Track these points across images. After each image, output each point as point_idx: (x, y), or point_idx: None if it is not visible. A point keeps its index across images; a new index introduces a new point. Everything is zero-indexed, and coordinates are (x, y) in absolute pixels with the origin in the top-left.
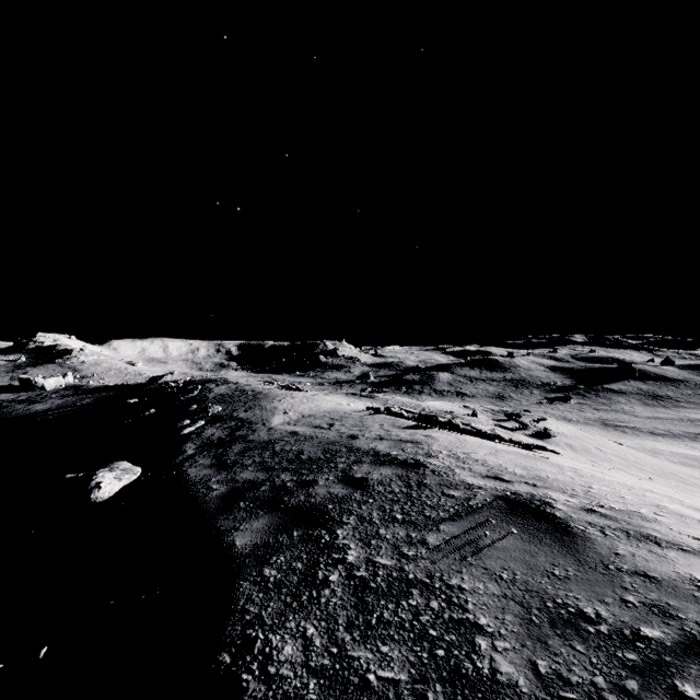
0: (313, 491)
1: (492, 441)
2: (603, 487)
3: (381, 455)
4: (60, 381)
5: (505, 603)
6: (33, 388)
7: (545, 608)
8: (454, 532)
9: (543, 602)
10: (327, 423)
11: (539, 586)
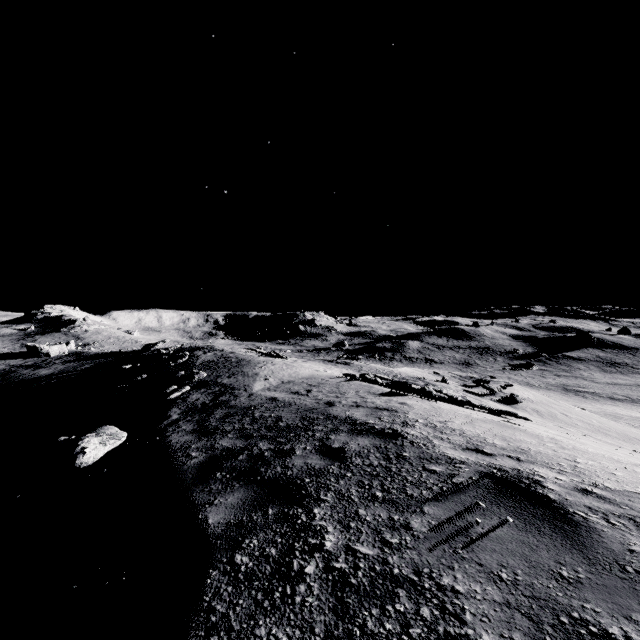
0: (290, 462)
1: (463, 407)
2: (589, 461)
3: (358, 424)
4: (63, 348)
5: (510, 614)
6: (39, 355)
7: (559, 625)
8: (440, 515)
9: (555, 615)
10: (305, 389)
11: (547, 592)
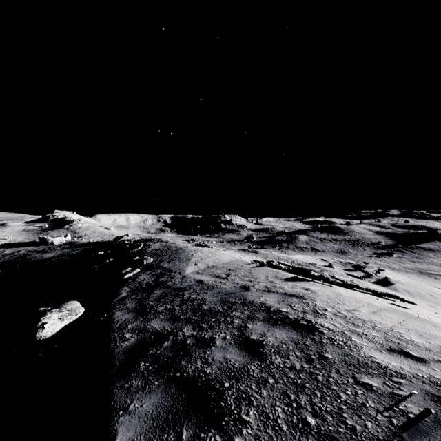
0: (210, 355)
1: (351, 289)
2: None
3: (272, 311)
4: (62, 239)
5: None
6: (47, 243)
7: None
8: None
9: None
10: (225, 273)
11: None
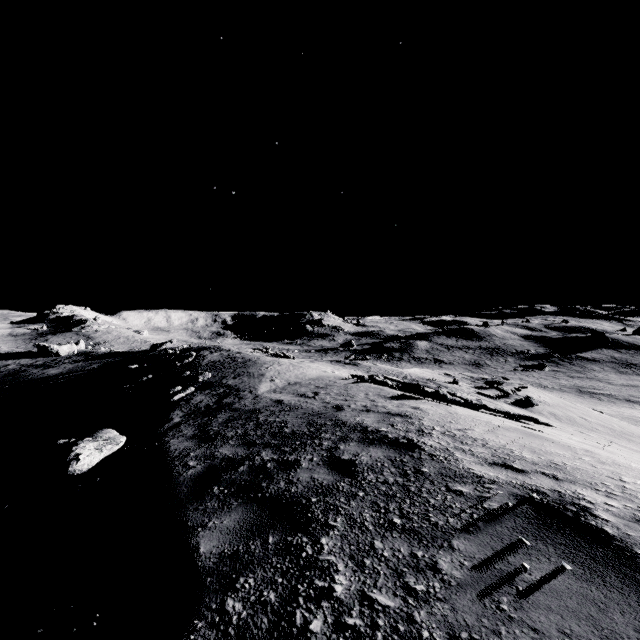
0: (294, 476)
1: (478, 410)
2: (637, 480)
3: (369, 431)
4: (73, 347)
5: None
6: (49, 354)
7: None
8: (473, 552)
9: None
10: (312, 392)
11: None
